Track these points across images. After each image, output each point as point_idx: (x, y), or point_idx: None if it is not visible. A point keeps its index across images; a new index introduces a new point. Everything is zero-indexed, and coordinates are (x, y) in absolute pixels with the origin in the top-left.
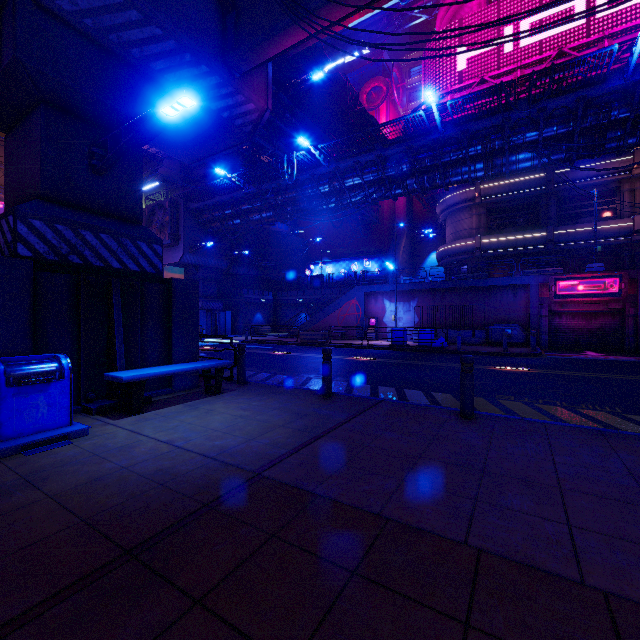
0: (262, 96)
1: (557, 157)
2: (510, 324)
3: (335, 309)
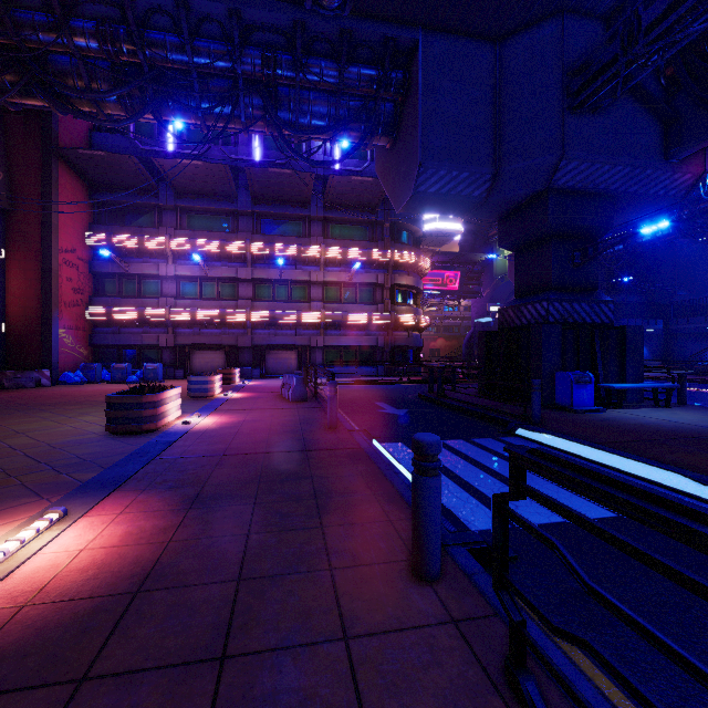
0: (699, 163)
1: None
2: None
3: None
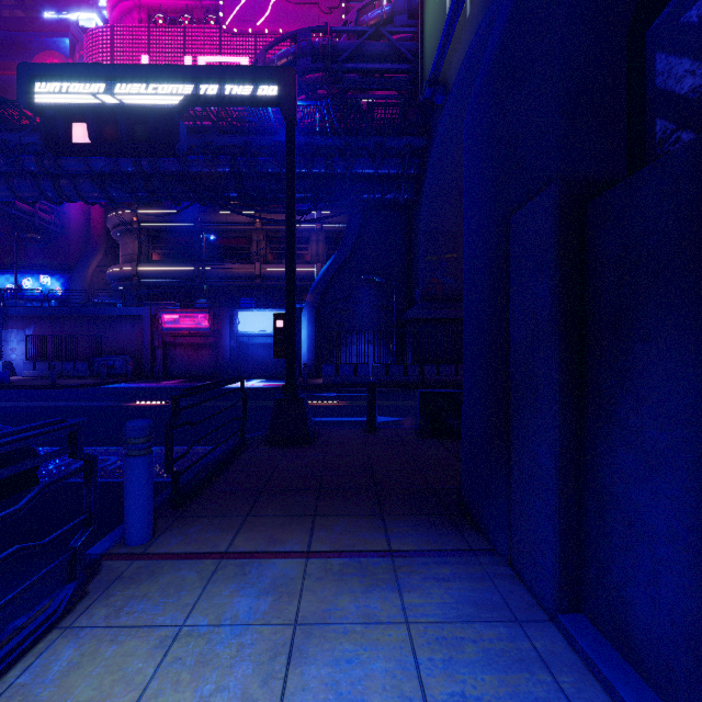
0: None
1: (121, 194)
2: (119, 355)
3: None
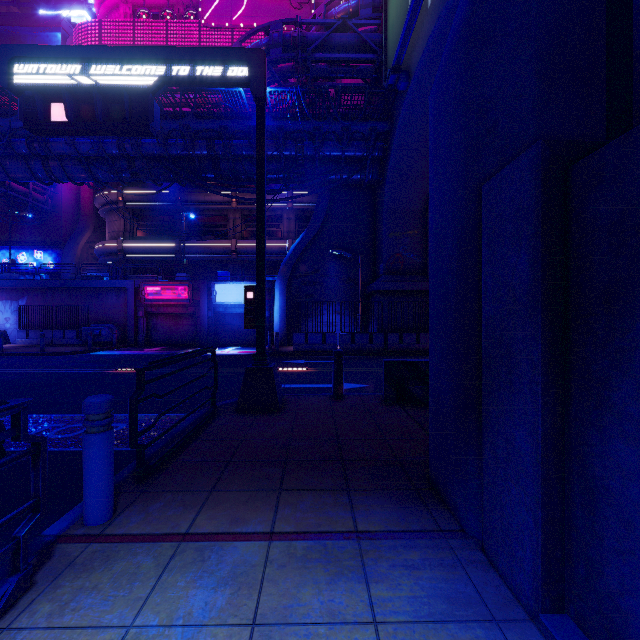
0: None
1: (106, 175)
2: (105, 324)
3: None
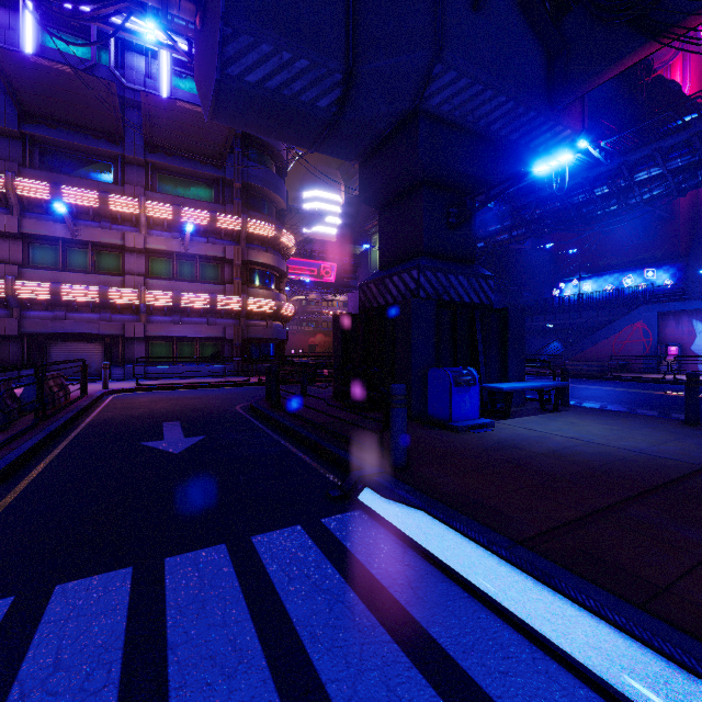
0: (578, 119)
1: None
2: None
3: (608, 335)
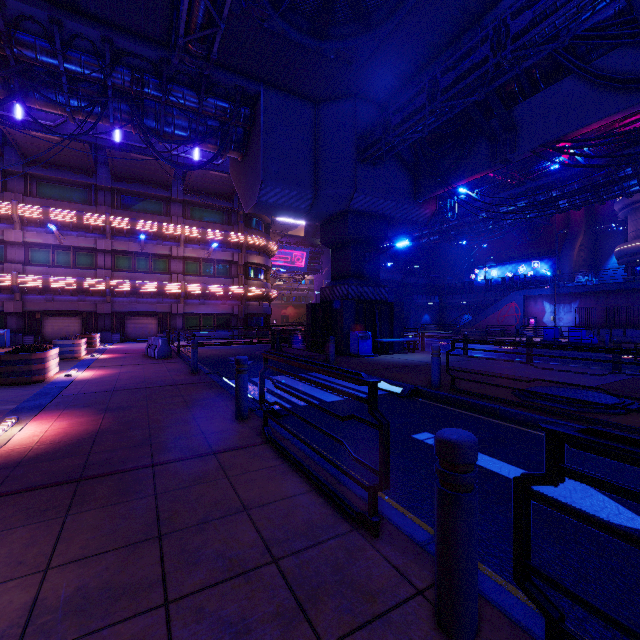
0: (433, 204)
1: None
2: None
3: (495, 311)
